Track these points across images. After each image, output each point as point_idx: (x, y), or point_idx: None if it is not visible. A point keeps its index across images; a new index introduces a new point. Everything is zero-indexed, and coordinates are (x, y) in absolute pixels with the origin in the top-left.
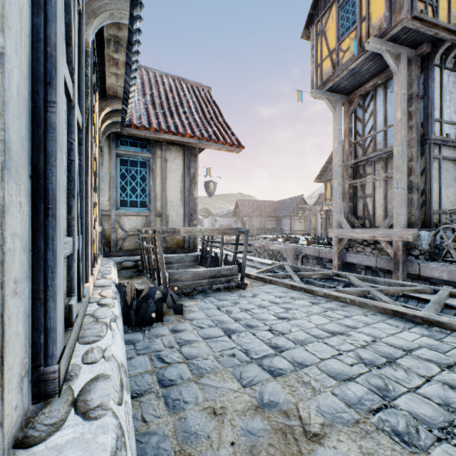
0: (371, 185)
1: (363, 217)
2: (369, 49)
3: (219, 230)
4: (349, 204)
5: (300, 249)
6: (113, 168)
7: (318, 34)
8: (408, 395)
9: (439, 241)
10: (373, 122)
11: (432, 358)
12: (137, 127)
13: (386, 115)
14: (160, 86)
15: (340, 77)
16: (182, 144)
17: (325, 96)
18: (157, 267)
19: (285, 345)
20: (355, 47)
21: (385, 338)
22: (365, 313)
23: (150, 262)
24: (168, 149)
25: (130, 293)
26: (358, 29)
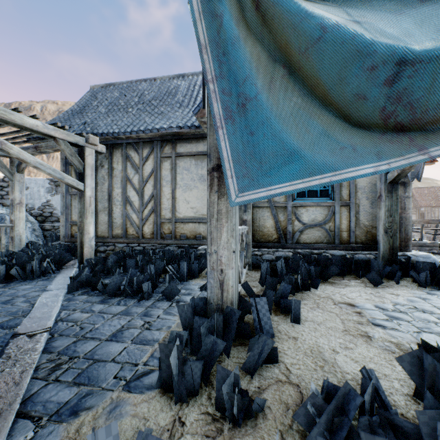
0: None
1: None
2: None
3: (424, 221)
4: None
5: None
6: None
7: None
8: None
9: None
10: None
11: None
12: None
13: None
14: None
15: None
16: None
17: None
18: None
19: None
20: None
21: None
22: None
23: None
24: None
25: None
26: None
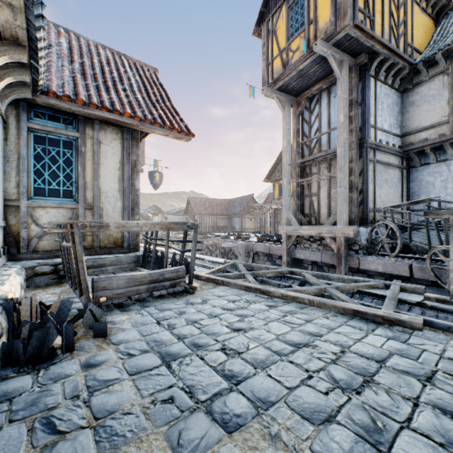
0: (317, 184)
1: (310, 215)
2: (316, 51)
3: (162, 225)
4: (297, 202)
5: (251, 247)
6: (23, 146)
7: (269, 32)
8: (404, 436)
9: (374, 237)
10: (318, 125)
11: (408, 368)
12: (57, 96)
13: (330, 118)
14: (94, 56)
15: (290, 77)
16: (120, 124)
17: (276, 95)
18: (77, 272)
19: (242, 371)
20: (305, 46)
21: (353, 345)
22: (326, 314)
23: (70, 266)
24: (102, 130)
25: (30, 311)
26: (306, 31)
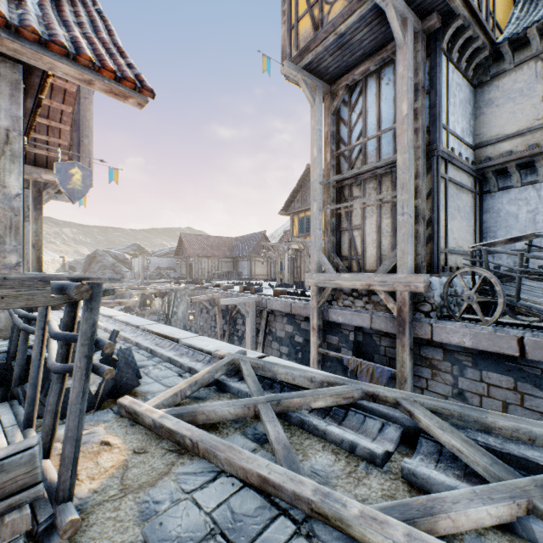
0: (360, 213)
1: (350, 257)
2: None
3: None
4: (331, 239)
5: (265, 303)
6: None
7: None
8: None
9: (449, 291)
10: (363, 126)
11: None
12: None
13: (380, 115)
14: None
15: (325, 45)
16: None
17: (302, 76)
18: None
19: None
20: None
21: None
22: None
23: None
24: None
25: None
26: None
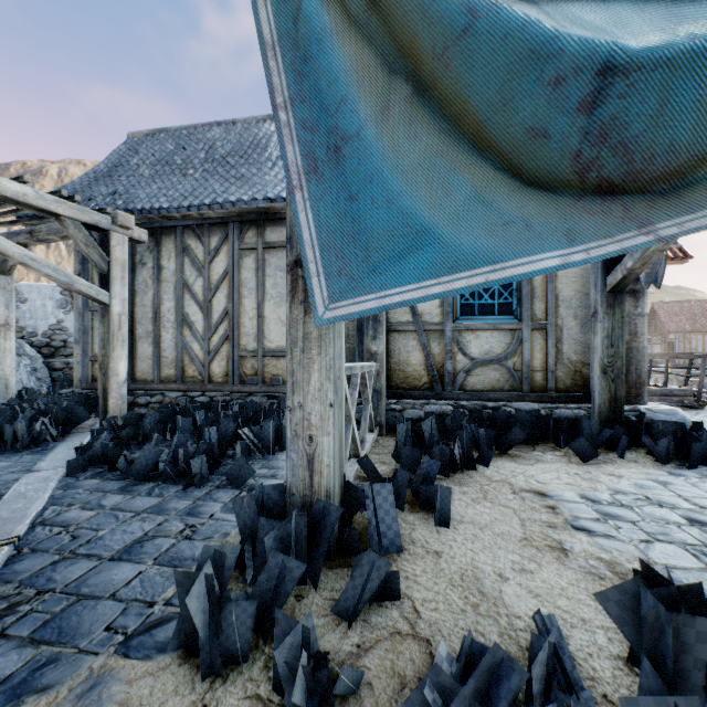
0: None
1: None
2: None
3: (669, 354)
4: None
5: None
6: None
7: None
8: None
9: None
10: None
11: None
12: None
13: None
14: None
15: None
16: None
17: None
18: None
19: None
20: None
21: None
22: None
23: None
24: None
25: None
26: None
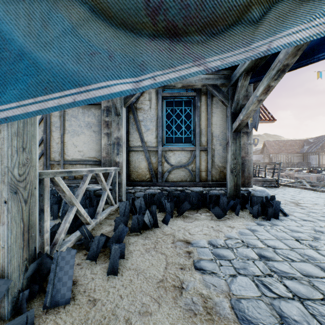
0: None
1: None
2: None
3: (266, 163)
4: None
5: (322, 178)
6: None
7: None
8: None
9: None
10: None
11: None
12: None
13: None
14: None
15: None
16: None
17: None
18: None
19: (296, 197)
20: None
21: None
22: None
23: None
24: None
25: None
26: None
